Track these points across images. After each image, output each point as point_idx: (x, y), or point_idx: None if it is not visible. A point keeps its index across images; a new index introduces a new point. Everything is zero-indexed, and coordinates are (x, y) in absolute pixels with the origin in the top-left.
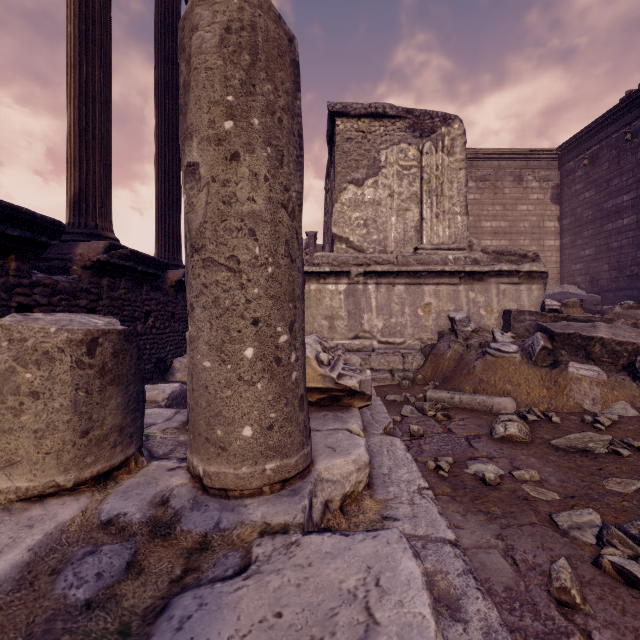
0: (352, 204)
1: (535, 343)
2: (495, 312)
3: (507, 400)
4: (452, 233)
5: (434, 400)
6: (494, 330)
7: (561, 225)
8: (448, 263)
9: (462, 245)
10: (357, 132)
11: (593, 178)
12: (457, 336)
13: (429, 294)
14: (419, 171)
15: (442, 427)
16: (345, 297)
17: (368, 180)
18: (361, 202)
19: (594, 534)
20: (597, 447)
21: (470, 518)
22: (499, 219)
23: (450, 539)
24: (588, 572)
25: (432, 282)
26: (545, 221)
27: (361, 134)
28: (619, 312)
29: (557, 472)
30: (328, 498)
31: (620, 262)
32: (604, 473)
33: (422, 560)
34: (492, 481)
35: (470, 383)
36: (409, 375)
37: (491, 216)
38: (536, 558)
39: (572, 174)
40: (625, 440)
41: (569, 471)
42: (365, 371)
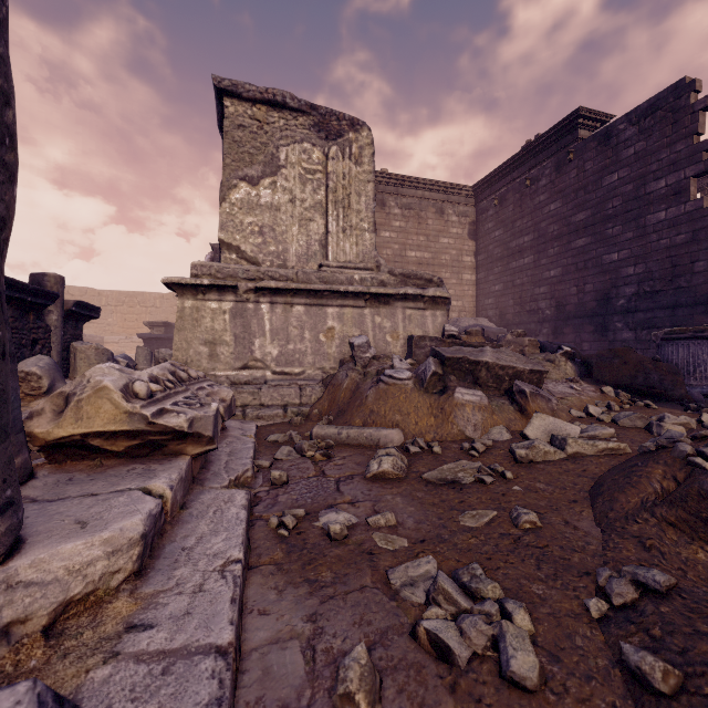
0: (245, 206)
1: (427, 369)
2: (401, 338)
3: (394, 432)
4: (360, 251)
5: (321, 437)
6: (393, 356)
7: (477, 261)
8: (354, 283)
9: (370, 265)
10: (252, 120)
11: (502, 218)
12: (356, 363)
13: (332, 317)
14: (325, 177)
15: (316, 469)
16: (231, 318)
17: (265, 179)
18: (256, 205)
19: (426, 589)
20: (465, 476)
21: (287, 594)
22: (423, 250)
23: (221, 644)
24: (401, 650)
25: (336, 304)
26: (463, 255)
27: (257, 123)
28: (510, 340)
29: (418, 511)
30: (18, 617)
31: (522, 298)
32: (464, 506)
33: (145, 700)
34: (338, 535)
35: (361, 415)
36: (304, 410)
37: (416, 246)
38: (345, 642)
39: (485, 212)
40: (492, 466)
41: (431, 508)
42: (209, 405)
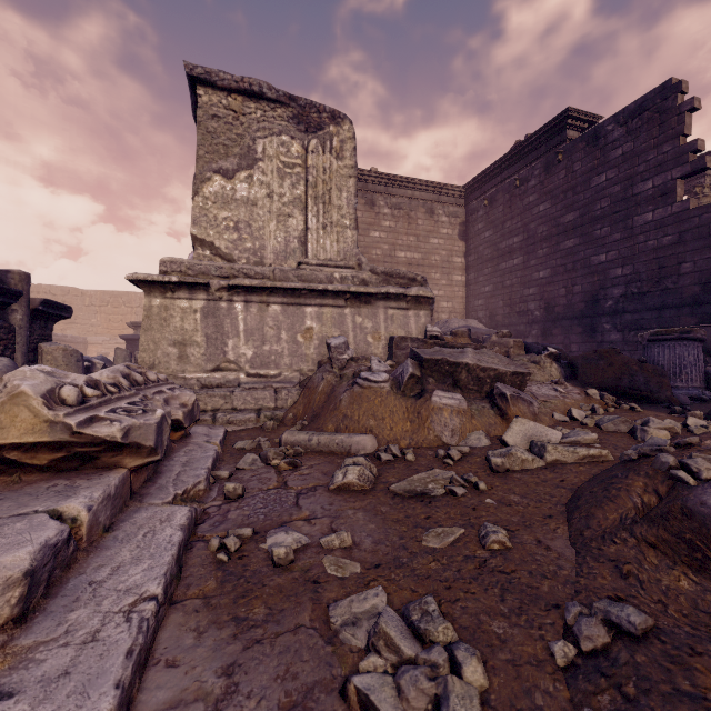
0: (219, 200)
1: (405, 371)
2: (383, 339)
3: (367, 438)
4: (341, 249)
5: (290, 444)
6: (372, 358)
7: (467, 261)
8: (334, 282)
9: (351, 263)
10: (227, 110)
11: (492, 219)
12: (332, 365)
13: (311, 317)
14: (304, 172)
15: (278, 480)
16: (203, 317)
17: (240, 173)
18: (231, 199)
19: (369, 630)
20: (436, 488)
21: (207, 638)
22: (413, 250)
23: None
24: None
25: (314, 303)
26: (454, 256)
27: (232, 113)
28: (495, 341)
29: (379, 529)
30: None
31: (512, 299)
32: (430, 522)
33: None
34: (282, 560)
35: (334, 420)
36: (279, 414)
37: (406, 246)
38: (260, 705)
39: (476, 213)
40: (466, 476)
41: (393, 525)
42: (154, 412)
